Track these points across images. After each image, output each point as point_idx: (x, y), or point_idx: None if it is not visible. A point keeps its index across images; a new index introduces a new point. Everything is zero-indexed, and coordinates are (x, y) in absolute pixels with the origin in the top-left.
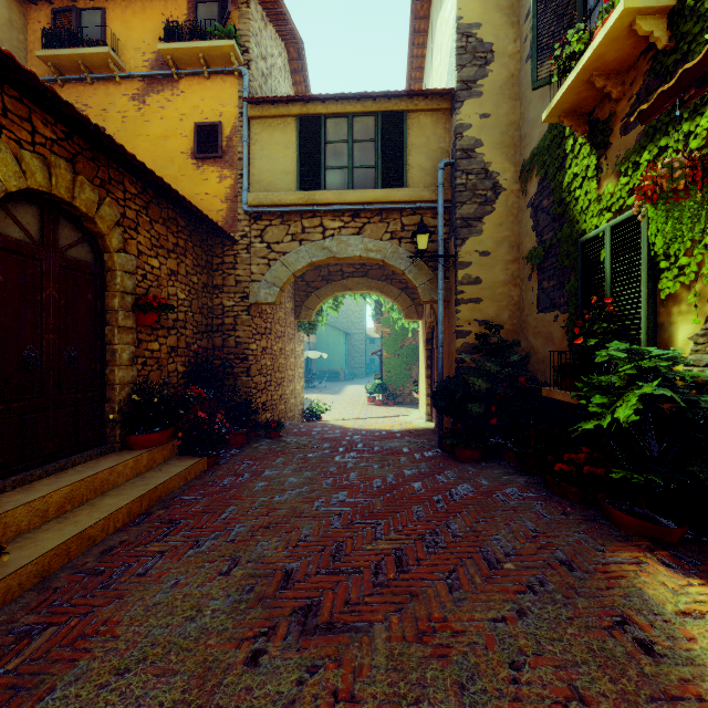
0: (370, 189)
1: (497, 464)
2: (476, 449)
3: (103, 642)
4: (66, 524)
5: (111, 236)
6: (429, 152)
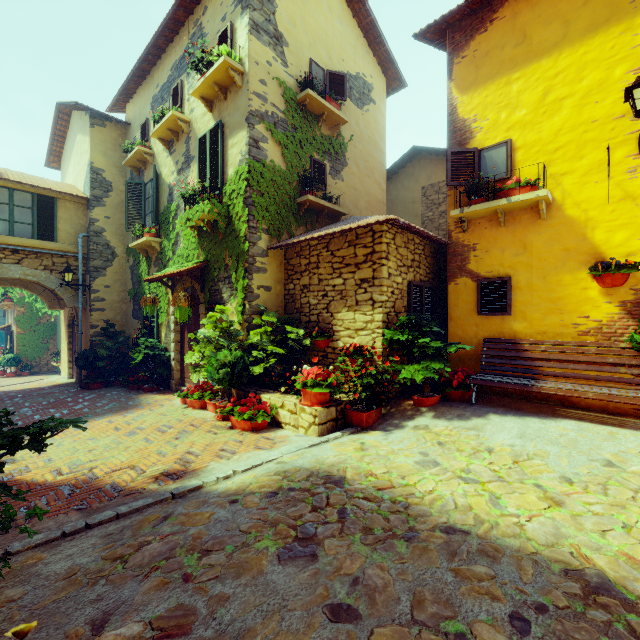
0: (28, 239)
1: (112, 387)
2: (101, 383)
3: None
4: None
5: None
6: (73, 224)
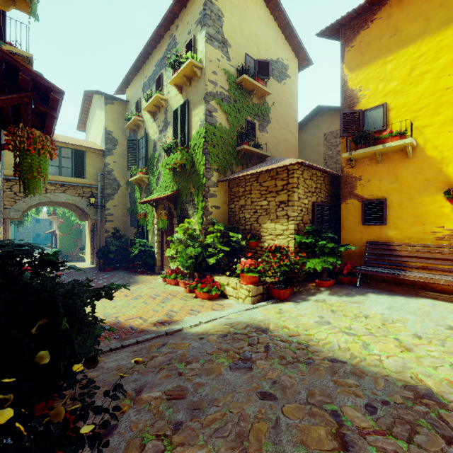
0: (69, 177)
1: (118, 270)
2: (111, 267)
3: None
4: None
5: None
6: (95, 167)
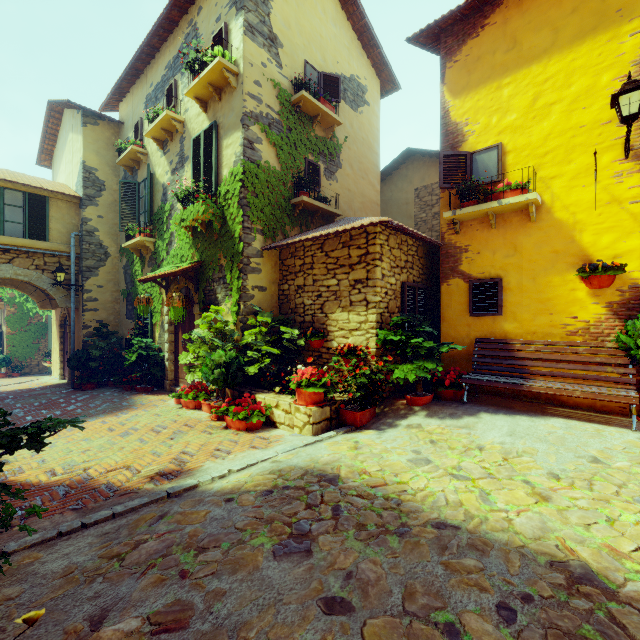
0: (20, 238)
1: (105, 388)
2: (94, 383)
3: None
4: None
5: None
6: (65, 223)
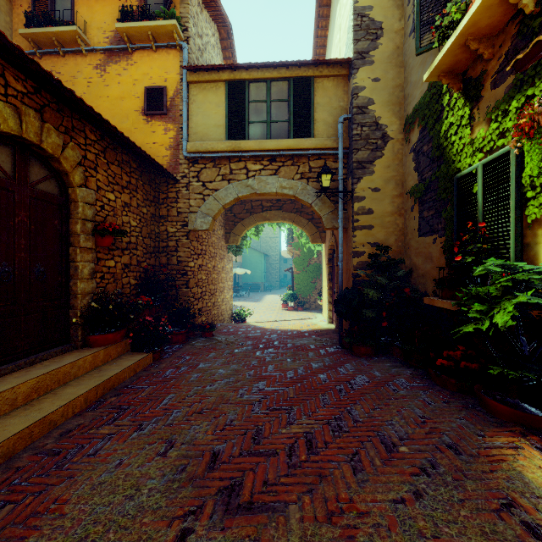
0: (284, 139)
1: (386, 358)
2: (369, 346)
3: (52, 519)
4: (32, 411)
5: (74, 173)
6: (331, 109)
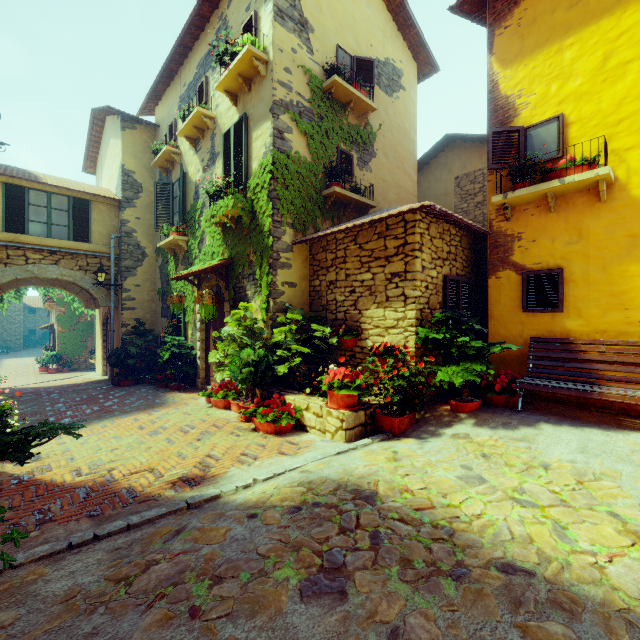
0: (65, 240)
1: (141, 385)
2: (131, 380)
3: None
4: None
5: None
6: (106, 225)
